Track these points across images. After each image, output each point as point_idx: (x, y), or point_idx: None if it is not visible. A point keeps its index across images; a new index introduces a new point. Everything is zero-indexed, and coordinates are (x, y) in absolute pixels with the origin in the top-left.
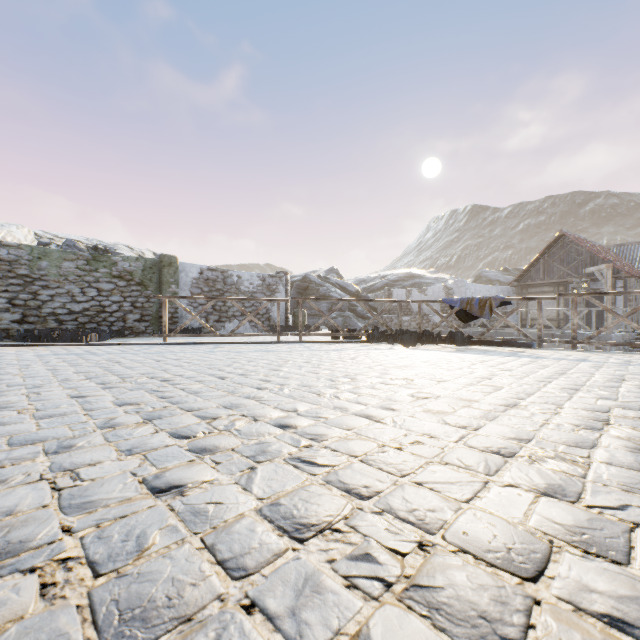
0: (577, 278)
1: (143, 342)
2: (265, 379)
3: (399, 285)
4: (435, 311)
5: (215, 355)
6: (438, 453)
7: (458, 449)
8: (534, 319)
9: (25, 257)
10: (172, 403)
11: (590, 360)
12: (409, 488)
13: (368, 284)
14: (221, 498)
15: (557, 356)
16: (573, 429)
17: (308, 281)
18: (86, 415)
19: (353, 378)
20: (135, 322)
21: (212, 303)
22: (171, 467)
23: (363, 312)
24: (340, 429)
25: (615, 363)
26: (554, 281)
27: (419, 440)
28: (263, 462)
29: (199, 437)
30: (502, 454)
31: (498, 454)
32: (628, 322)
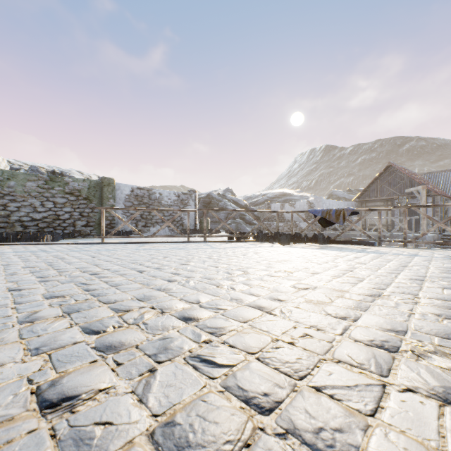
0: (400, 196)
1: (86, 242)
2: (175, 272)
3: (275, 201)
4: (303, 219)
5: (139, 252)
6: (328, 348)
7: (345, 343)
8: (370, 225)
9: None
10: (93, 295)
11: (420, 255)
12: (309, 396)
13: (253, 200)
14: (112, 415)
15: (395, 252)
16: (437, 319)
17: (211, 197)
18: (13, 309)
19: (245, 271)
20: (82, 227)
21: (139, 213)
22: (71, 370)
23: (250, 220)
24: (237, 321)
25: (440, 257)
26: (384, 198)
27: (308, 333)
28: (163, 362)
29: (108, 332)
30: (387, 348)
31: (383, 349)
32: (444, 227)
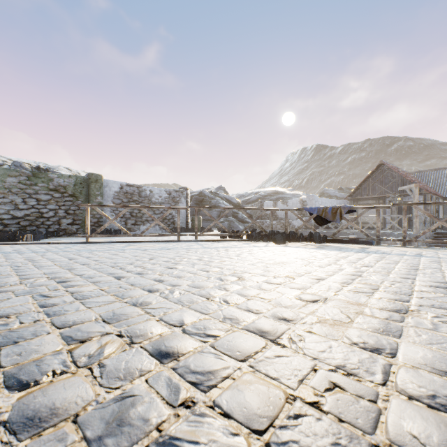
0: (392, 194)
1: (69, 241)
2: (159, 279)
3: (268, 199)
4: (298, 217)
5: (123, 253)
6: (375, 416)
7: (397, 403)
8: (362, 223)
9: None
10: (48, 314)
11: (425, 255)
12: None
13: (246, 198)
14: None
15: (397, 252)
16: None
17: (203, 195)
18: None
19: (240, 276)
20: (68, 225)
21: (126, 210)
22: None
23: (243, 218)
24: (232, 359)
25: None
26: (376, 196)
27: (336, 382)
28: None
29: (41, 385)
30: None
31: None
32: (446, 225)
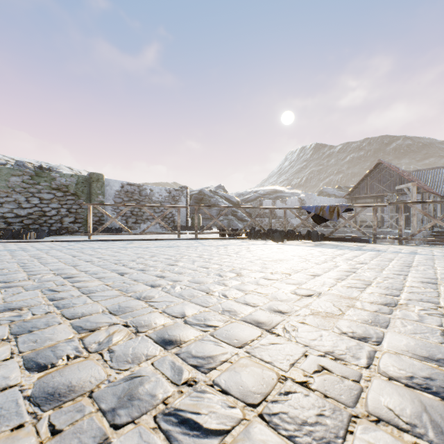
0: (390, 193)
1: (72, 239)
2: (161, 275)
3: (267, 197)
4: (296, 215)
5: (125, 250)
6: (357, 393)
7: (377, 383)
8: (360, 221)
9: None
10: (57, 307)
11: (420, 253)
12: None
13: (245, 197)
14: None
15: (393, 250)
16: None
17: (203, 194)
18: None
19: (238, 273)
20: (70, 223)
21: (127, 209)
22: None
23: (242, 216)
24: (230, 346)
25: (441, 256)
26: (374, 195)
27: (324, 365)
28: (123, 427)
29: (57, 367)
30: (437, 393)
31: (432, 393)
32: (441, 223)
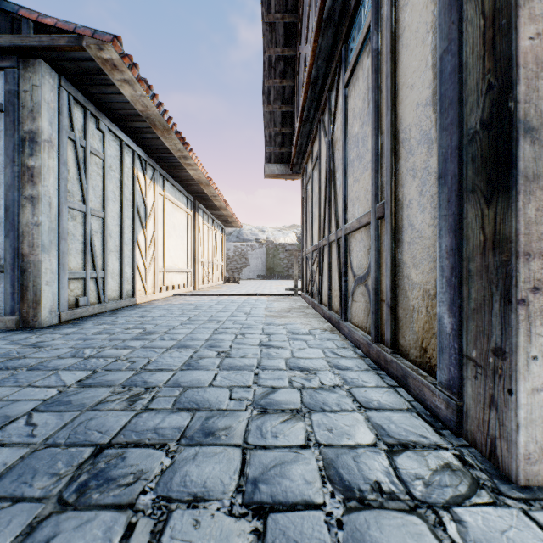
0: None
1: None
2: None
3: None
4: None
5: None
6: None
7: None
8: None
9: (295, 248)
10: None
11: None
12: None
13: None
14: None
15: None
16: None
17: None
18: None
19: None
20: None
21: None
22: None
23: None
24: None
25: None
26: None
27: None
28: None
29: None
30: None
31: None
32: None
